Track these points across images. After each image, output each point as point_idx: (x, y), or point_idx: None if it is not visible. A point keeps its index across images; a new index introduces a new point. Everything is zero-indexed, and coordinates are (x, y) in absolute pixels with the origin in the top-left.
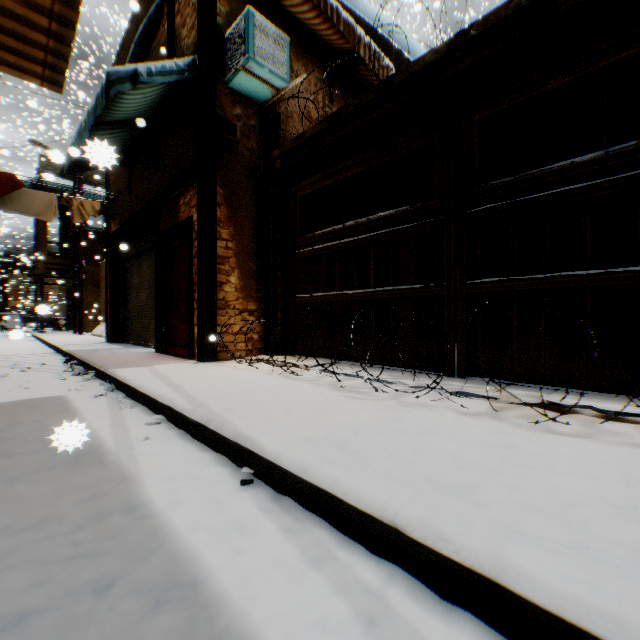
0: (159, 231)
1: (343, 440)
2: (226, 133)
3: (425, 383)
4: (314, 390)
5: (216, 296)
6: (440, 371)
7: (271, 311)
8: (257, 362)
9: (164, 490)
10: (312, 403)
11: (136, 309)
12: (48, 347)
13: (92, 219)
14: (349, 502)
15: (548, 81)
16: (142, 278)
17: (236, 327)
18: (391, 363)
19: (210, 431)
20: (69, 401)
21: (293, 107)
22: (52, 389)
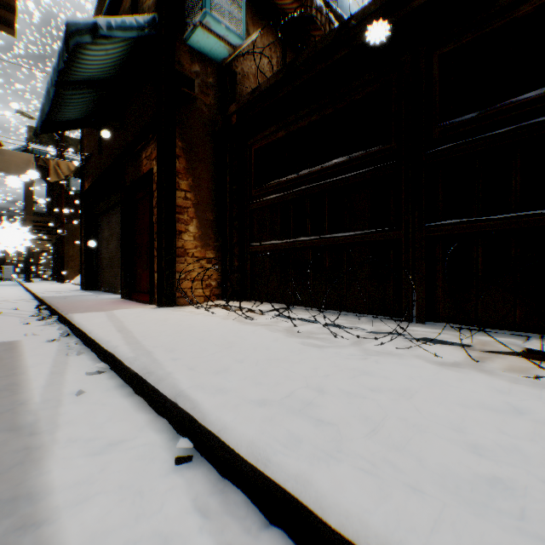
0: (124, 185)
1: (307, 402)
2: (184, 87)
3: (393, 329)
4: (269, 336)
5: (175, 244)
6: (397, 316)
7: (228, 259)
8: (214, 307)
9: (73, 472)
10: (267, 351)
11: (107, 259)
12: (29, 294)
13: (73, 182)
14: (327, 522)
15: (518, 7)
16: (112, 231)
17: (194, 274)
18: (345, 308)
19: (149, 385)
20: (18, 346)
21: (249, 68)
22: (9, 334)
